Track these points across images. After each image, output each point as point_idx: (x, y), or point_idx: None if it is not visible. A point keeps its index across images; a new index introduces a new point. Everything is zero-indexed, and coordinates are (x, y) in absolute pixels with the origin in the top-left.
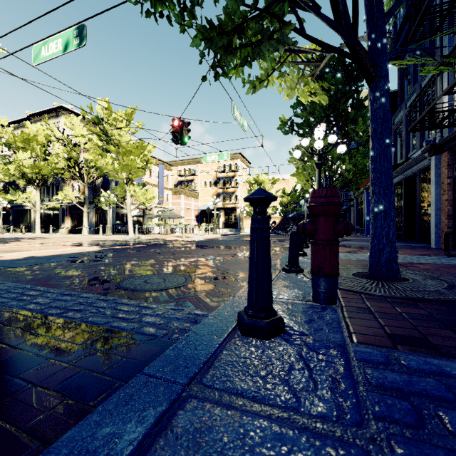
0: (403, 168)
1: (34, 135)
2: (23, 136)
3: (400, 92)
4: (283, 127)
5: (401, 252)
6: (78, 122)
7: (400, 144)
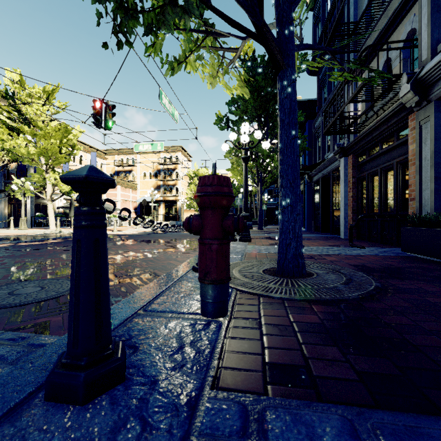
0: (320, 168)
1: None
2: None
3: (319, 101)
4: (219, 122)
5: (316, 243)
6: None
7: (318, 146)
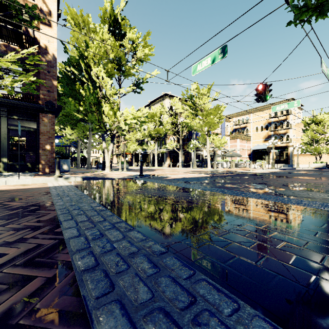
0: None
1: (155, 112)
2: (151, 114)
3: None
4: None
5: None
6: (177, 101)
7: None
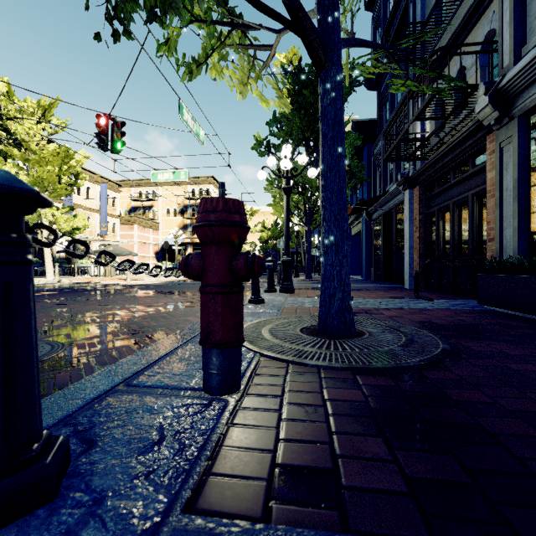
0: (381, 203)
1: None
2: None
3: (379, 121)
4: (258, 147)
5: (374, 295)
6: None
7: (379, 177)
